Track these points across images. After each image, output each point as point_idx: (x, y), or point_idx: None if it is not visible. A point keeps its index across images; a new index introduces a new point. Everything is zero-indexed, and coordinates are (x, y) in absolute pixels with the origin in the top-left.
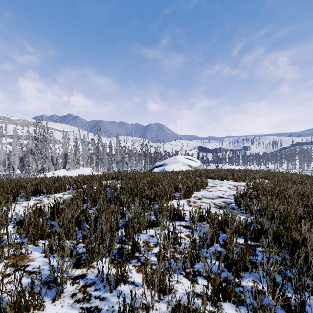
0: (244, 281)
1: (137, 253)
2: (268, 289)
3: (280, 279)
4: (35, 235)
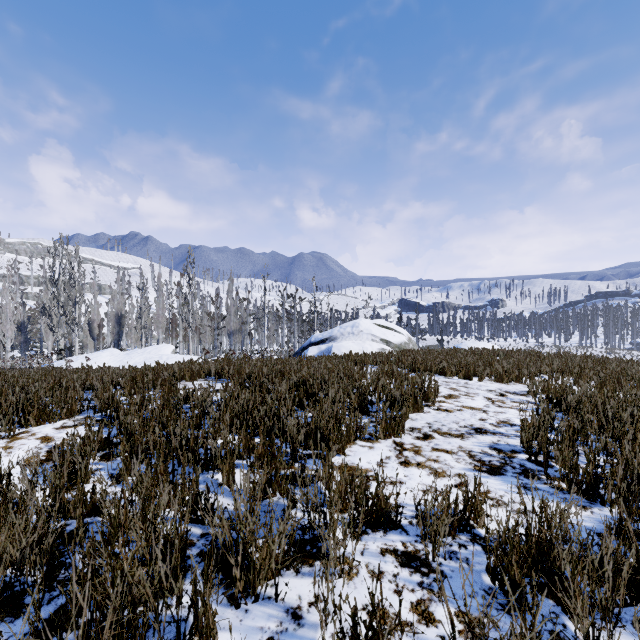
0: None
1: None
2: None
3: None
4: None
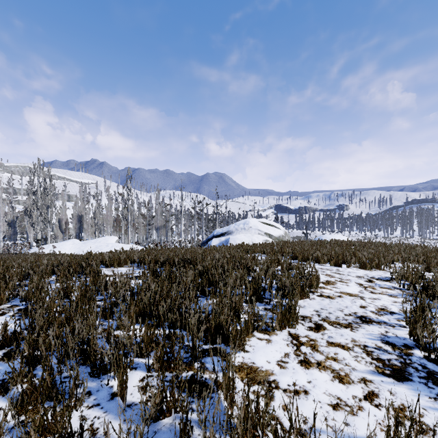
0: None
1: None
2: None
3: None
4: None
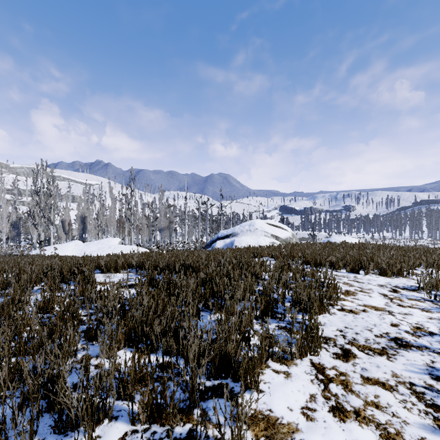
0: None
1: None
2: None
3: None
4: None
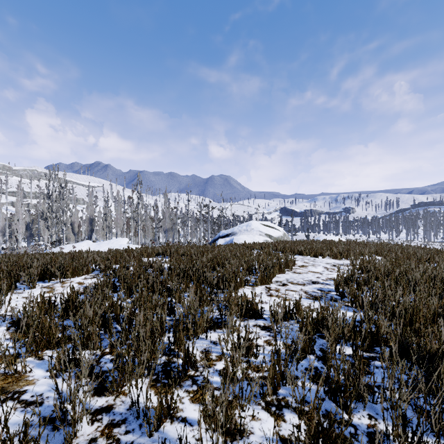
0: (355, 416)
1: (191, 370)
2: (393, 430)
3: (410, 413)
4: (39, 343)
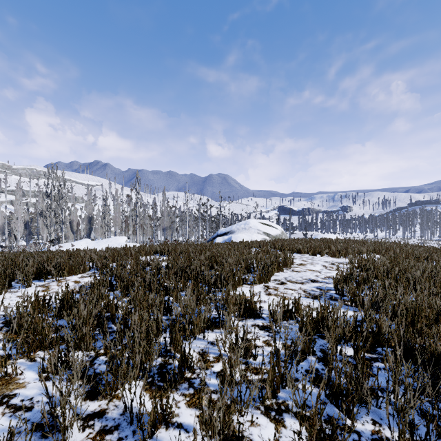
0: (358, 422)
1: (188, 373)
2: (399, 437)
3: (415, 418)
4: (31, 344)
